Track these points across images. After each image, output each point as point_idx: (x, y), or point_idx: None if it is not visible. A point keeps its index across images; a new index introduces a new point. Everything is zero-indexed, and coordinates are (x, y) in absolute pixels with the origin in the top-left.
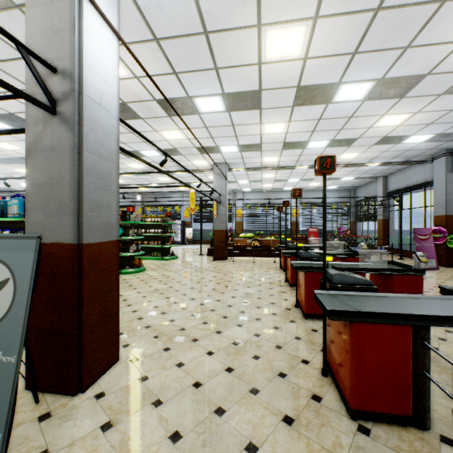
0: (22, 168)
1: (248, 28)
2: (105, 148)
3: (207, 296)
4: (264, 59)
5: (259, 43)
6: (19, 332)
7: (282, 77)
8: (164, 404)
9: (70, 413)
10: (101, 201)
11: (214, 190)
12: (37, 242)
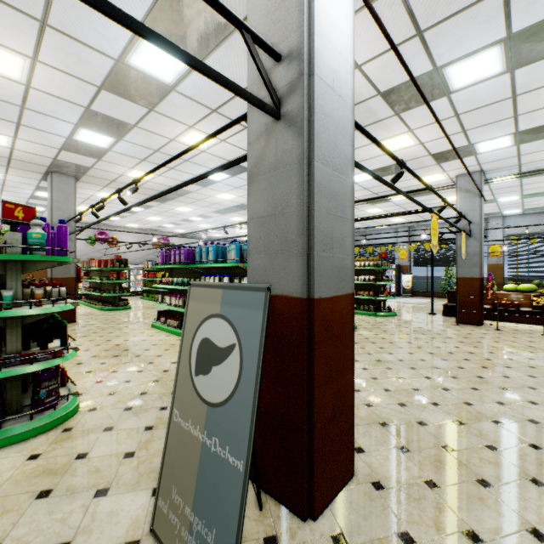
0: (235, 217)
1: None
2: (338, 154)
3: (471, 390)
4: None
5: None
6: (246, 427)
7: None
8: None
9: None
10: (334, 234)
11: (461, 216)
12: (265, 296)
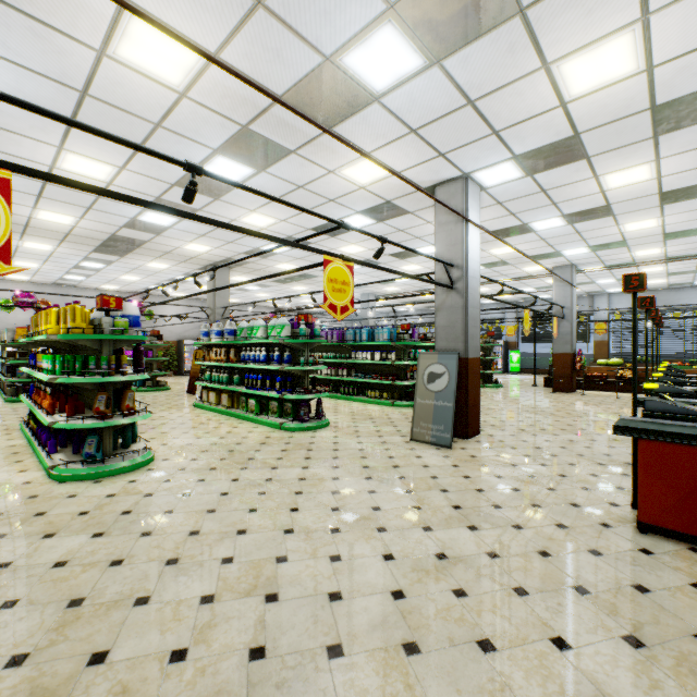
0: None
1: (585, 180)
2: (475, 301)
3: (543, 417)
4: (606, 188)
5: (598, 183)
6: (453, 394)
7: (634, 192)
8: (517, 449)
9: (466, 443)
10: (473, 334)
11: (553, 304)
12: (457, 356)
